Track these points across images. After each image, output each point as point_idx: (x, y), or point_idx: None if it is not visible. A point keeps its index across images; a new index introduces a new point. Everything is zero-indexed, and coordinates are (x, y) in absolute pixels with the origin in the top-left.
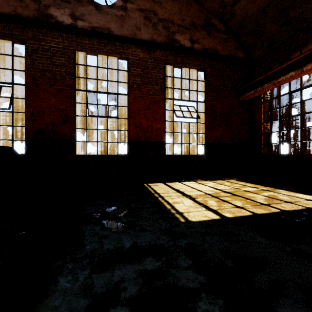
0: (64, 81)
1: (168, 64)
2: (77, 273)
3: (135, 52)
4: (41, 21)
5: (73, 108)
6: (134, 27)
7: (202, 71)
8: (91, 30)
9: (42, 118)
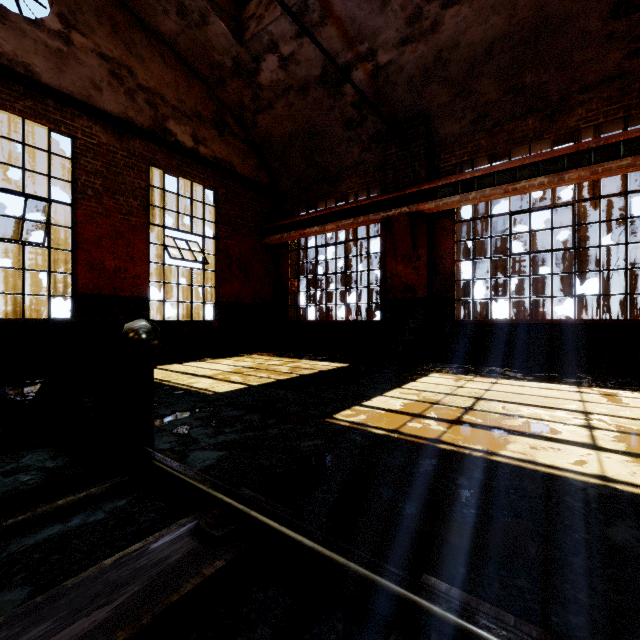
0: None
1: (156, 167)
2: None
3: (90, 130)
4: None
5: None
6: (88, 82)
7: (211, 189)
8: None
9: None
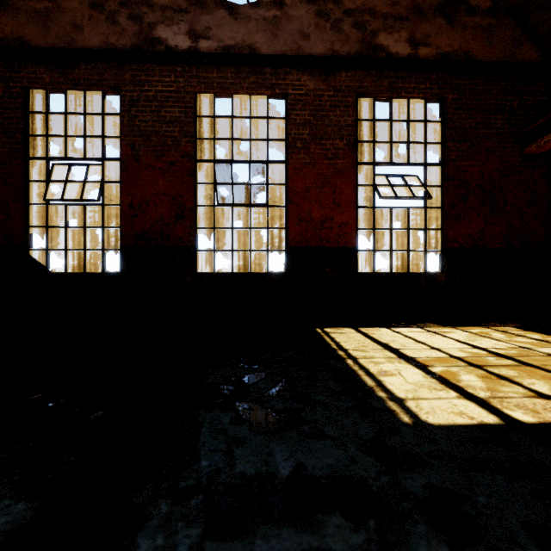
0: (178, 148)
1: (364, 96)
2: (175, 531)
3: (298, 82)
4: (144, 51)
5: (192, 193)
6: (297, 35)
7: (435, 101)
8: (221, 53)
9: (145, 213)
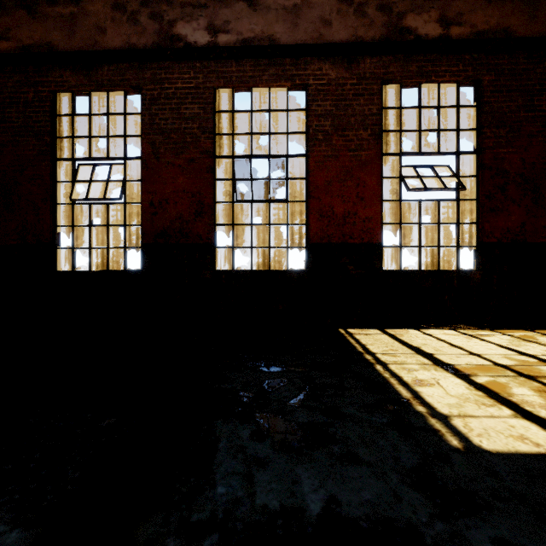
0: (197, 144)
1: (390, 82)
2: None
3: (320, 71)
4: (164, 48)
5: (211, 189)
6: (318, 22)
7: (468, 85)
8: (240, 46)
9: (165, 210)
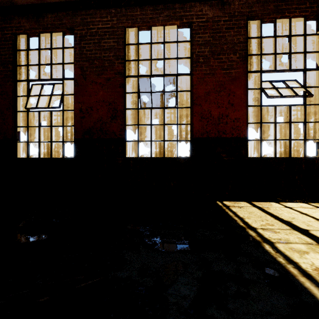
0: (112, 68)
1: (253, 19)
2: None
3: (201, 12)
4: None
5: (122, 99)
6: None
7: (312, 19)
8: None
9: (90, 115)
